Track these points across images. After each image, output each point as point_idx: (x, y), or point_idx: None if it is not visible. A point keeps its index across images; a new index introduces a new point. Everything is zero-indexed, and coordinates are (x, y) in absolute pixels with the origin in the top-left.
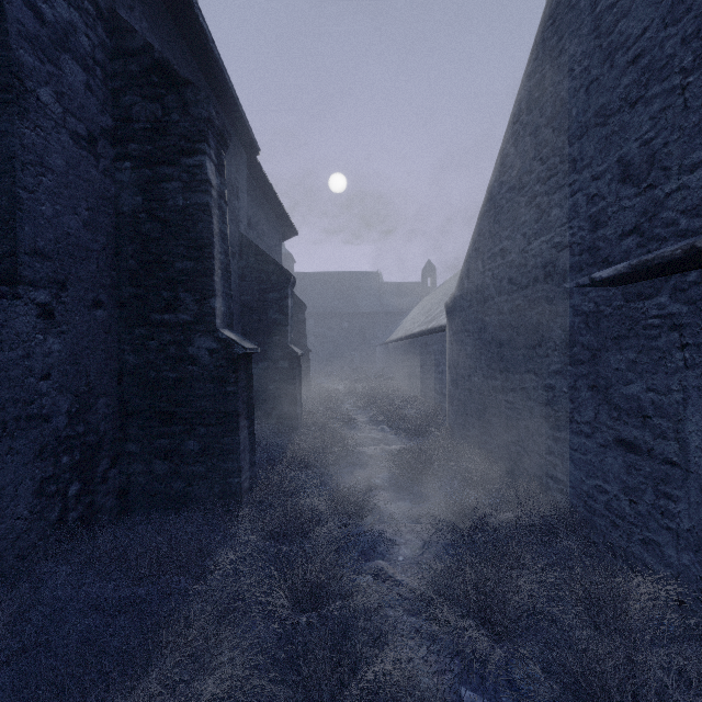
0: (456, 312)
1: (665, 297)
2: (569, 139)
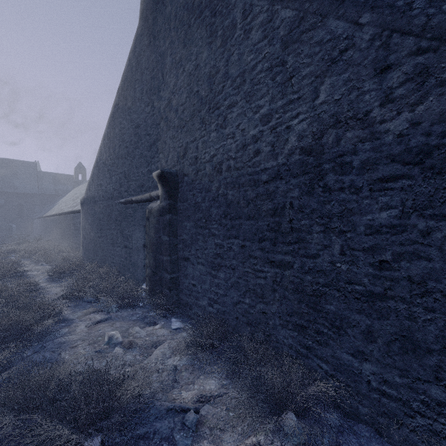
0: (85, 204)
1: (130, 209)
2: (116, 158)
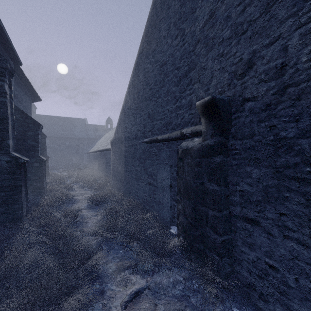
0: (114, 144)
1: (155, 148)
2: (140, 101)
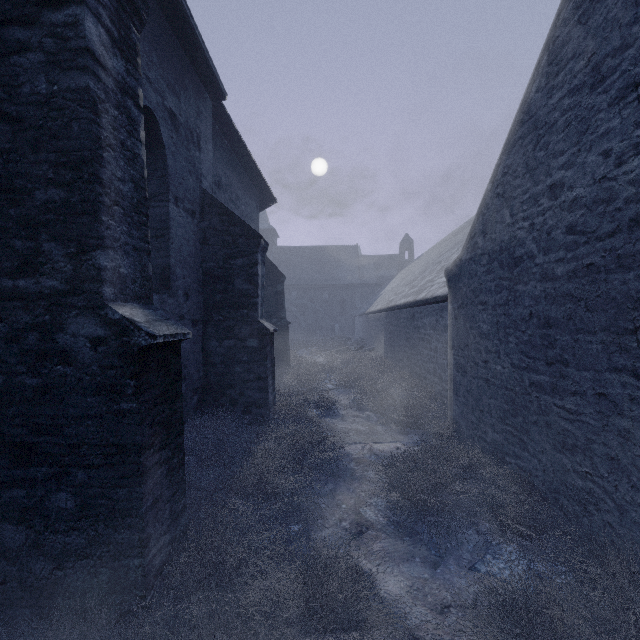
0: (464, 279)
1: None
2: None
